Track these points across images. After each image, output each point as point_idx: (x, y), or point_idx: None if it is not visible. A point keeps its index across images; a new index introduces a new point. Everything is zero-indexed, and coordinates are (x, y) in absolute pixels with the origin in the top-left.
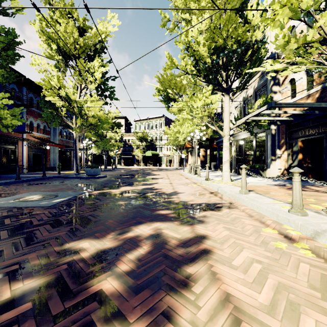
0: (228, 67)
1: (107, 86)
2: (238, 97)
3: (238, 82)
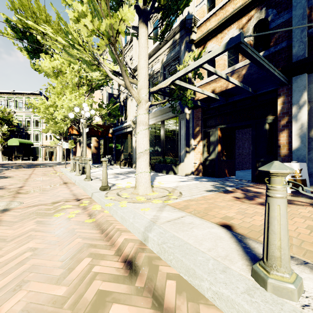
0: None
1: None
2: None
3: None
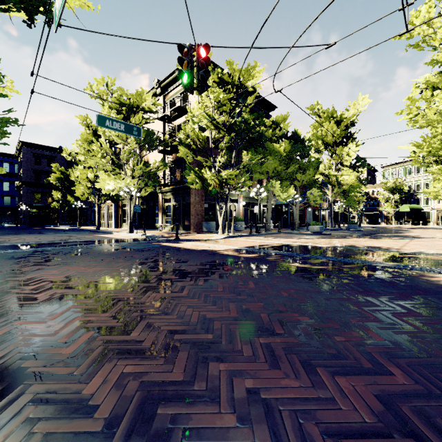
0: None
1: (359, 158)
2: None
3: None
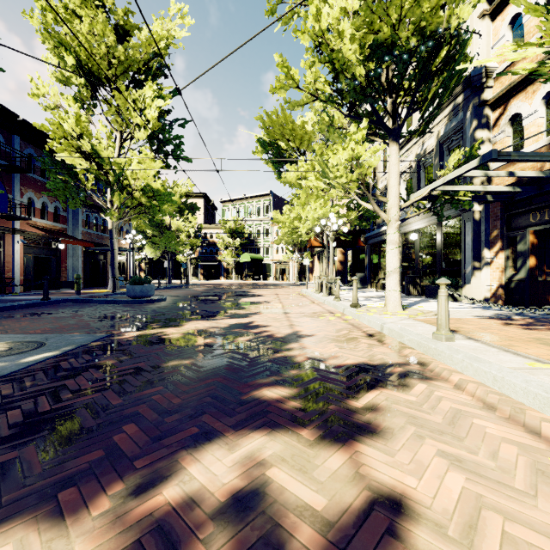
0: (398, 85)
1: (168, 134)
2: (407, 155)
3: (407, 128)
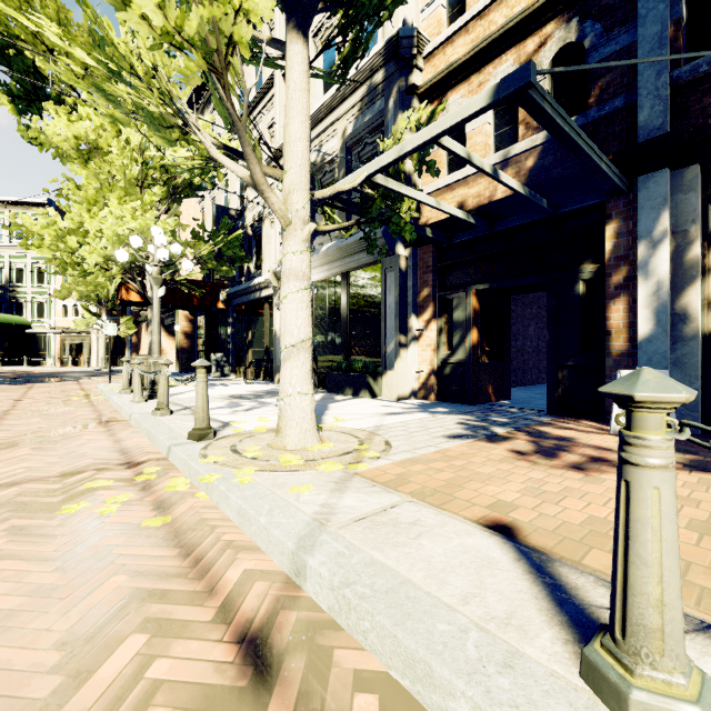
0: None
1: None
2: None
3: None
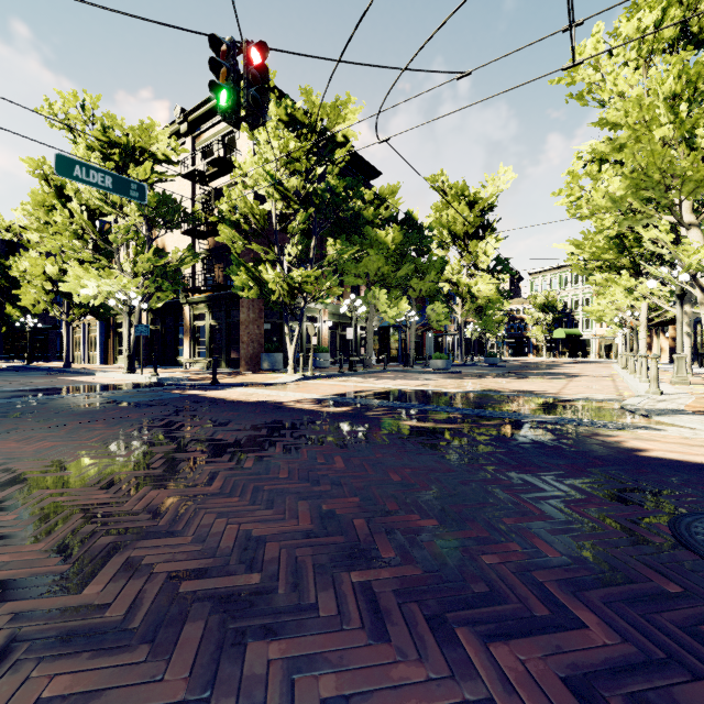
0: (639, 263)
1: (499, 260)
2: None
3: None
